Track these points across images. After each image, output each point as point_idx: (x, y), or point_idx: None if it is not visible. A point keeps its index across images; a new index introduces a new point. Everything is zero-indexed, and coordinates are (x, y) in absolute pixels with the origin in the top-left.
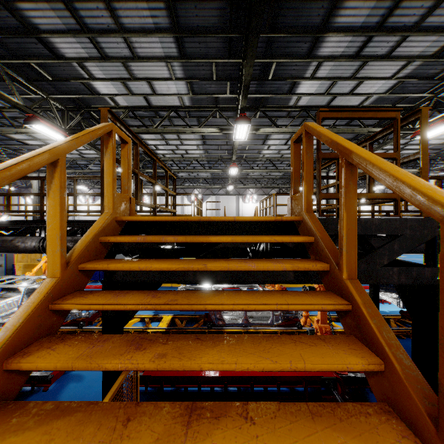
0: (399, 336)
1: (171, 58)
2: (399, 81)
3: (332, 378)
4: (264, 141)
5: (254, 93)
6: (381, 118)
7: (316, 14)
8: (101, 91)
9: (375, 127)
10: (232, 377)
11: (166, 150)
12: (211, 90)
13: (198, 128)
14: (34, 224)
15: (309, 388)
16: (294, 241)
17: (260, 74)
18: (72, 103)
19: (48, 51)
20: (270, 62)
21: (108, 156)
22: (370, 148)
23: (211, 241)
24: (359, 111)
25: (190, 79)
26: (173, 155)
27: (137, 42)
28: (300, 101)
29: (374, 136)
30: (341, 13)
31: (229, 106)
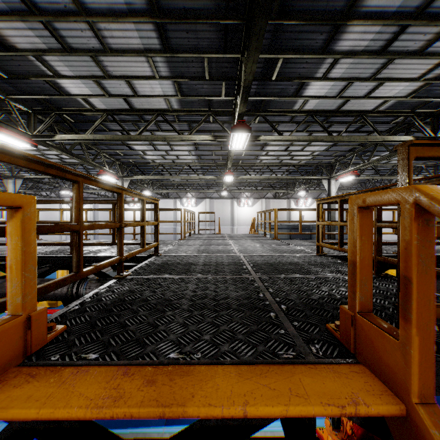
0: None
1: (152, 51)
2: (426, 83)
3: None
4: (263, 147)
5: (253, 95)
6: None
7: None
8: (71, 91)
9: (386, 133)
10: None
11: (155, 155)
12: (204, 91)
13: (188, 135)
14: None
15: None
16: None
17: (262, 73)
18: (39, 104)
19: None
20: (276, 58)
21: None
22: None
23: None
24: None
25: (177, 78)
26: (163, 160)
27: (106, 30)
28: (306, 105)
29: None
30: None
31: (225, 110)
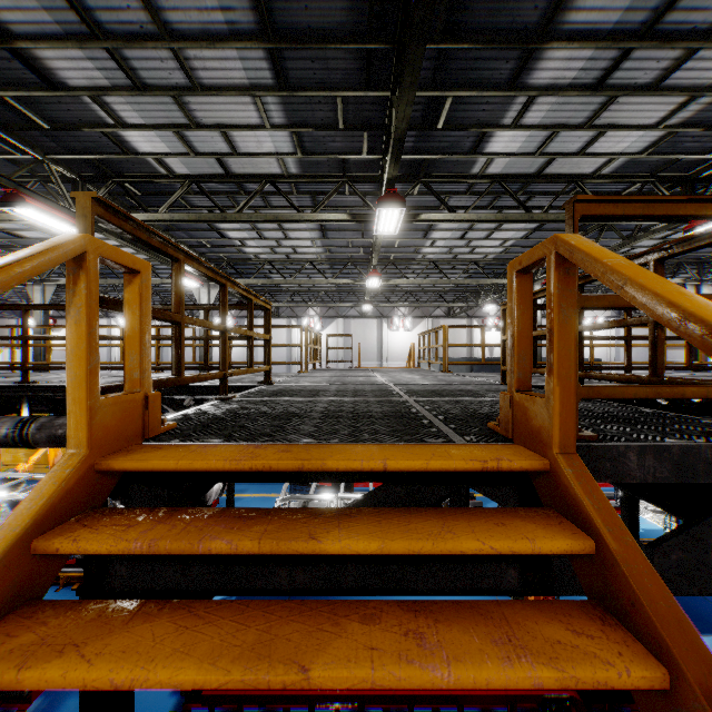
0: None
1: (262, 89)
2: (669, 132)
3: (564, 696)
4: (426, 232)
5: (411, 152)
6: None
7: (532, 5)
8: (140, 147)
9: None
10: (373, 694)
11: (260, 247)
12: (336, 147)
13: (312, 213)
14: (10, 391)
15: (518, 707)
16: (543, 552)
17: (423, 119)
18: (90, 168)
19: (35, 75)
20: (442, 96)
21: (76, 315)
22: (657, 270)
23: (325, 551)
24: (663, 201)
25: (297, 127)
26: (272, 255)
27: (197, 59)
28: (490, 166)
29: (669, 246)
30: (578, 4)
31: (368, 174)
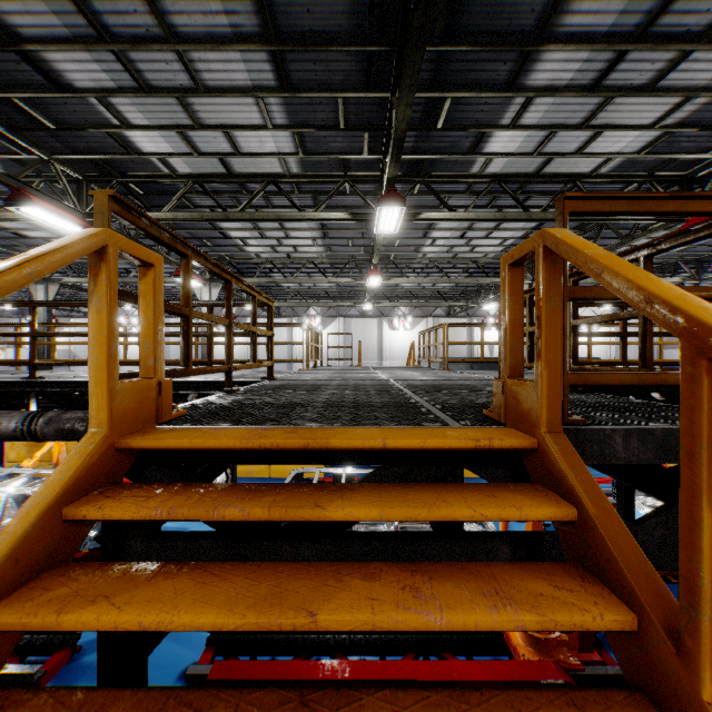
0: (665, 578)
1: (265, 90)
2: (666, 132)
3: (559, 682)
4: (426, 232)
5: (410, 152)
6: (696, 213)
7: (528, 9)
8: (144, 147)
9: None
10: (373, 679)
11: (262, 246)
12: (337, 147)
13: (313, 212)
14: (18, 386)
15: None
16: (529, 519)
17: (422, 119)
18: (95, 168)
19: (43, 77)
20: (441, 97)
21: (97, 304)
22: (647, 266)
23: (330, 517)
24: (648, 198)
25: (299, 127)
26: (274, 255)
27: (201, 61)
28: (489, 166)
29: (657, 242)
30: (574, 7)
31: (368, 174)
